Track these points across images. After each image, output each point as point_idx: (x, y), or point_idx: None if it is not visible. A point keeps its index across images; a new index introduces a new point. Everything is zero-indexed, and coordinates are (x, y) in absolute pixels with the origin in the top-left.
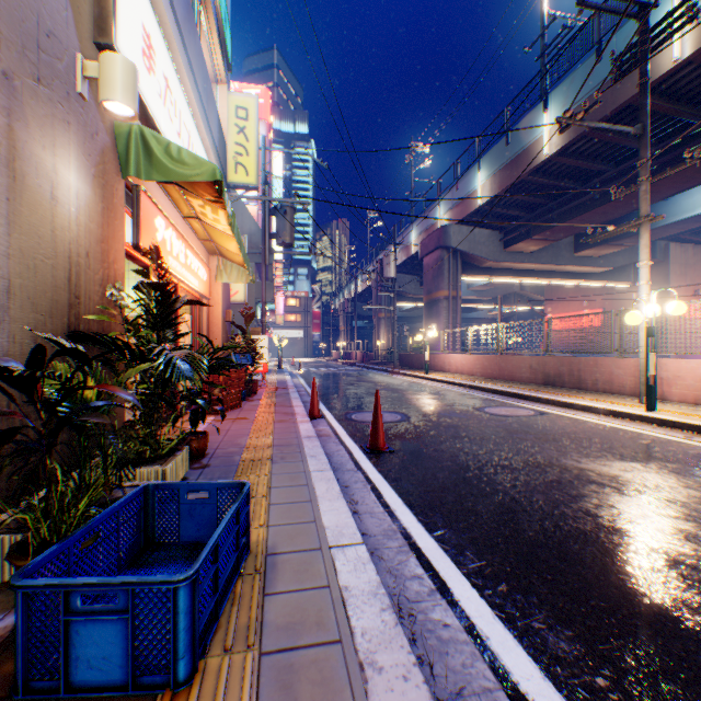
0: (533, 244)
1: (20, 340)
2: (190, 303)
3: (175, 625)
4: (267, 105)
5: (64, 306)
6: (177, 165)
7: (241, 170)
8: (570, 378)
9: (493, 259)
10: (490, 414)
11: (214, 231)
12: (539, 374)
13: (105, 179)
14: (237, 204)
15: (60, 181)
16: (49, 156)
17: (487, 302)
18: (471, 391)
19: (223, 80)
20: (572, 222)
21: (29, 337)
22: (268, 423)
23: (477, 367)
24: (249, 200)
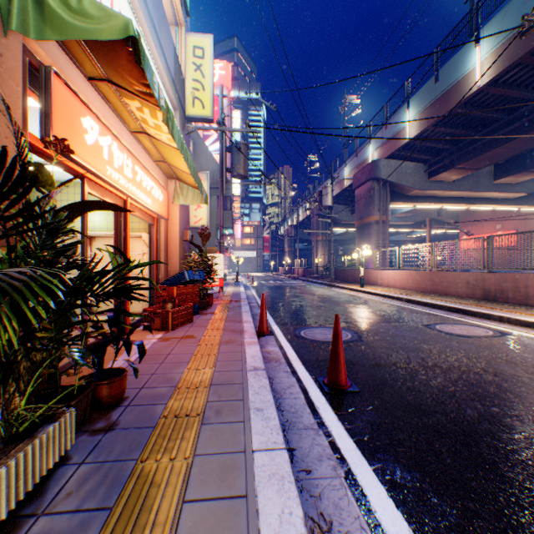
0: (456, 173)
1: None
2: (103, 207)
3: None
4: (228, 76)
5: None
6: (77, 18)
7: (198, 104)
8: (514, 294)
9: (418, 187)
10: (445, 333)
11: (162, 147)
12: (477, 289)
13: None
14: (202, 148)
15: None
16: None
17: (408, 227)
18: (409, 305)
19: (182, 22)
20: (497, 151)
21: None
22: (214, 344)
23: (409, 282)
24: (214, 150)
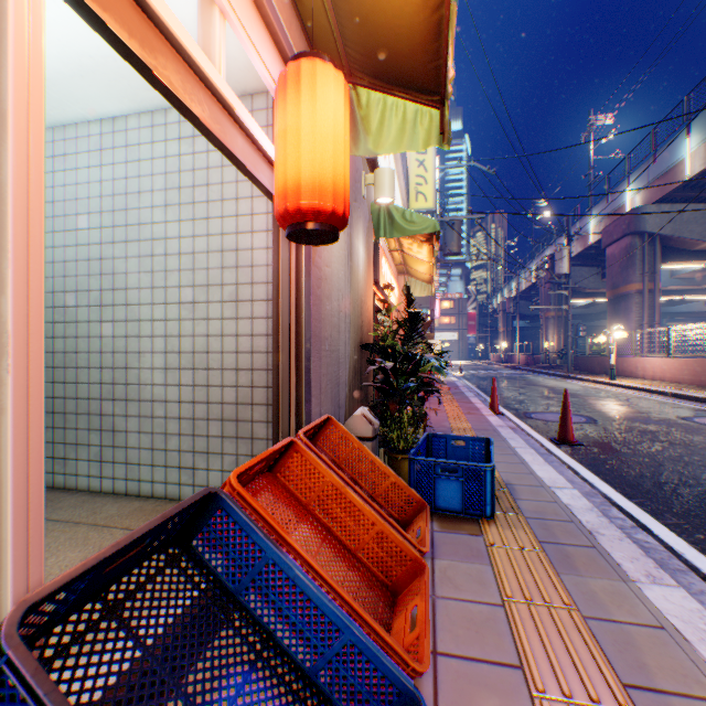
0: None
1: (352, 349)
2: None
3: (485, 488)
4: None
5: (359, 328)
6: (409, 225)
7: (420, 198)
8: None
9: None
10: (699, 424)
11: (410, 259)
12: None
13: (368, 243)
14: None
15: (359, 254)
16: (357, 241)
17: (702, 292)
18: (674, 400)
19: None
20: None
21: (353, 347)
22: (459, 414)
23: (683, 373)
24: None
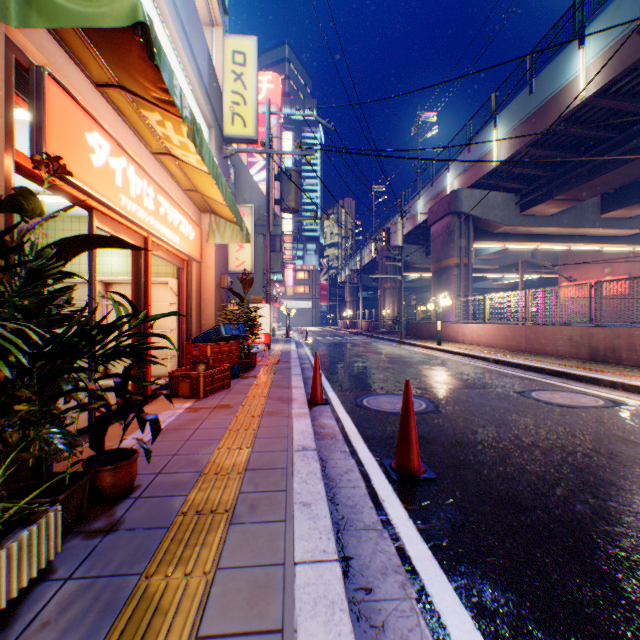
0: (555, 206)
1: None
2: (107, 244)
3: None
4: (278, 90)
5: None
6: (71, 0)
7: (238, 121)
8: (629, 354)
9: (508, 223)
10: (544, 403)
11: (191, 172)
12: (582, 347)
13: None
14: (245, 177)
15: None
16: None
17: (495, 271)
18: (498, 367)
19: (218, 21)
20: (606, 177)
21: None
22: (254, 416)
23: (497, 338)
24: (260, 180)
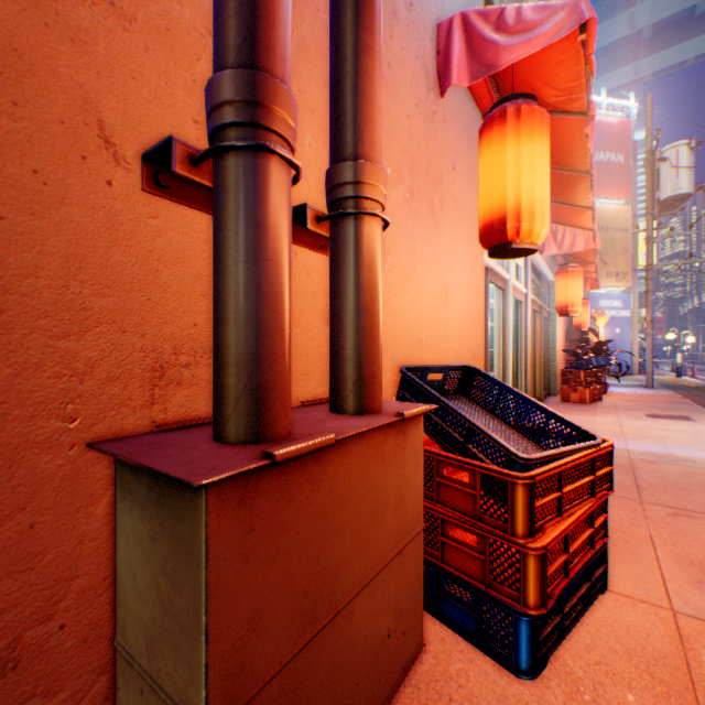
0: None
1: None
2: None
3: None
4: None
5: None
6: None
7: None
8: None
9: None
10: None
11: None
12: None
13: None
14: None
15: None
16: None
17: None
18: None
19: None
20: None
21: None
22: None
23: None
24: None
